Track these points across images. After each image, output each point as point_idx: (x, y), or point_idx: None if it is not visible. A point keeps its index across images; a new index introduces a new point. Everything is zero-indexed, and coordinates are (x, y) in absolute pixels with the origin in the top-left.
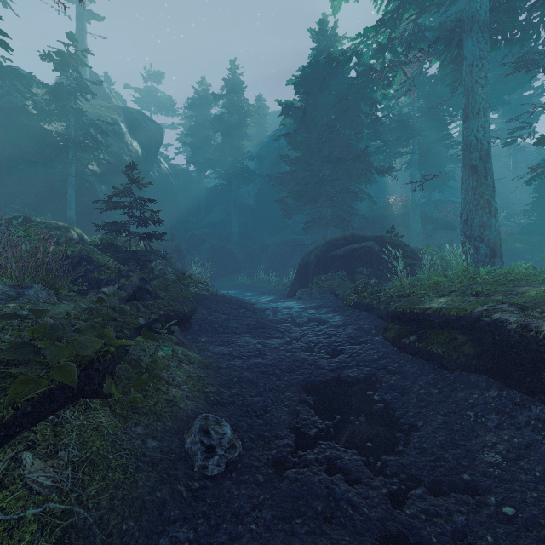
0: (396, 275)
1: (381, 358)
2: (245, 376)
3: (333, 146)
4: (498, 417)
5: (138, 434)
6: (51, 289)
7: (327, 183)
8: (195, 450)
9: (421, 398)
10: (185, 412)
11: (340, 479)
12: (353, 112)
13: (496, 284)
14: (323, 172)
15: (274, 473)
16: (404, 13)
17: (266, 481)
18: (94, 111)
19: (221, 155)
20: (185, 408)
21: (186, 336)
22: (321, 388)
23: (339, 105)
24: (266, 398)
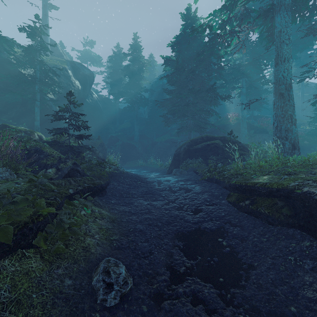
0: (234, 160)
1: (227, 215)
2: (138, 227)
3: (194, 83)
4: (312, 262)
5: (58, 275)
6: (13, 170)
7: (191, 105)
8: (98, 287)
9: (255, 245)
10: (95, 256)
11: (201, 310)
12: (207, 63)
13: (300, 167)
14: (188, 98)
15: (154, 304)
16: (238, 1)
17: (148, 311)
18: (52, 62)
19: (128, 89)
20: (95, 252)
21: (101, 200)
22: (188, 236)
23: (198, 58)
24: (151, 244)
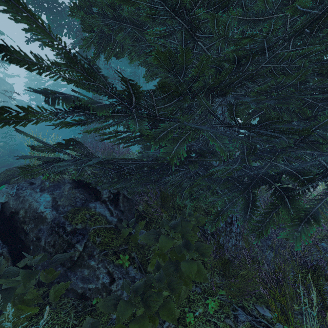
0: None
1: None
2: None
3: None
4: None
5: None
6: None
7: None
8: None
9: None
10: None
11: None
12: None
13: None
14: None
15: None
16: None
17: None
18: None
19: None
20: None
21: None
22: None
23: None
24: None
